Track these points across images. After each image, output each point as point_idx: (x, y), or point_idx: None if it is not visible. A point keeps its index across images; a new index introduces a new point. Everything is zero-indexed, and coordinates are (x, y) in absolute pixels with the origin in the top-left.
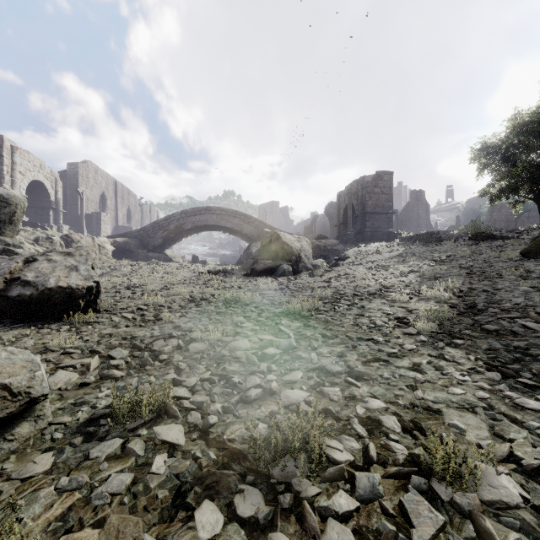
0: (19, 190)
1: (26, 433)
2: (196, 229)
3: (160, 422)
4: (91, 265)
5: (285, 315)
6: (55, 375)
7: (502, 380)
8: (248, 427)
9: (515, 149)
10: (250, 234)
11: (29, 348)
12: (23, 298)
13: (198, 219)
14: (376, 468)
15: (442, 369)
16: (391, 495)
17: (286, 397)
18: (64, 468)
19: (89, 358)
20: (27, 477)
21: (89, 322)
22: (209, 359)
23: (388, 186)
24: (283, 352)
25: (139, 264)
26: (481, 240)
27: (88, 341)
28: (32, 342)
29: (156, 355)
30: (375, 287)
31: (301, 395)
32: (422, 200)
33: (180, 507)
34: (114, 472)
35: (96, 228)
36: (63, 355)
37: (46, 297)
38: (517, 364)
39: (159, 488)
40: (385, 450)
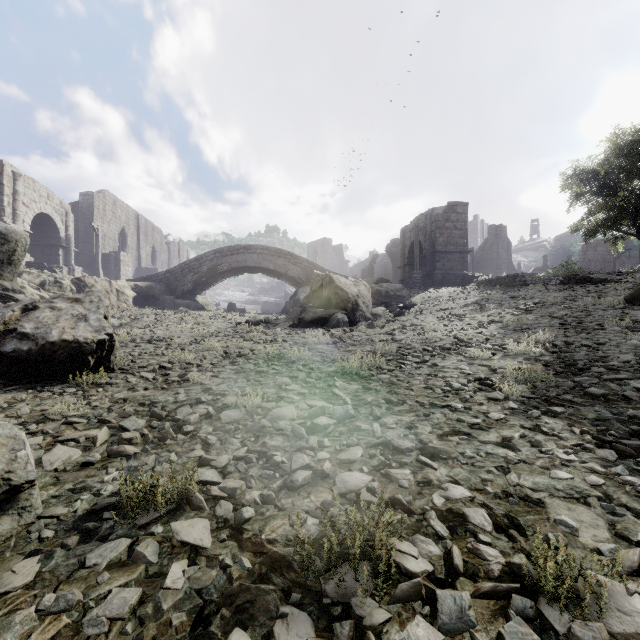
0: (23, 225)
1: (6, 530)
2: (233, 272)
3: (181, 515)
4: (104, 314)
5: (340, 375)
6: (51, 451)
7: (618, 461)
8: (293, 523)
9: (614, 175)
10: (297, 277)
11: (23, 416)
12: (19, 354)
13: (236, 260)
14: (463, 583)
15: (540, 446)
16: (486, 623)
17: (342, 482)
18: (51, 580)
19: (96, 429)
20: (1, 592)
21: (99, 384)
22: (246, 431)
23: (462, 219)
24: (338, 422)
25: (165, 313)
26: (575, 283)
27: (96, 407)
28: (28, 408)
29: (180, 426)
30: (448, 340)
31: (362, 479)
32: (502, 236)
33: (202, 639)
34: (116, 587)
35: (114, 270)
36: (65, 426)
37: (48, 353)
38: (636, 440)
39: (175, 611)
40: (473, 556)
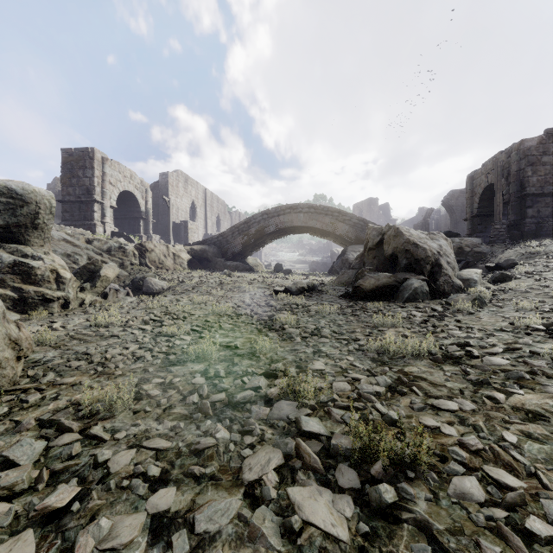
0: (110, 201)
1: None
2: (279, 233)
3: None
4: None
5: None
6: None
7: None
8: None
9: None
10: (345, 235)
11: None
12: None
13: (282, 220)
14: None
15: None
16: None
17: None
18: None
19: None
20: None
21: None
22: None
23: None
24: None
25: (211, 275)
26: None
27: None
28: None
29: None
30: None
31: None
32: None
33: None
34: None
35: (184, 236)
36: None
37: None
38: None
39: None
40: None
